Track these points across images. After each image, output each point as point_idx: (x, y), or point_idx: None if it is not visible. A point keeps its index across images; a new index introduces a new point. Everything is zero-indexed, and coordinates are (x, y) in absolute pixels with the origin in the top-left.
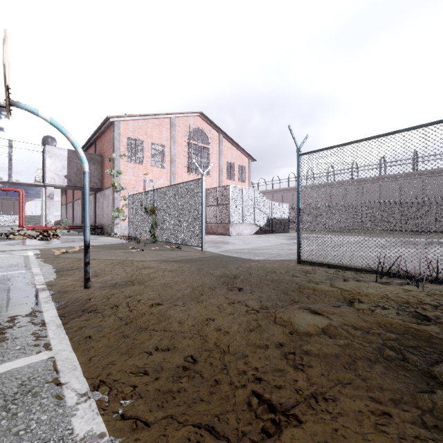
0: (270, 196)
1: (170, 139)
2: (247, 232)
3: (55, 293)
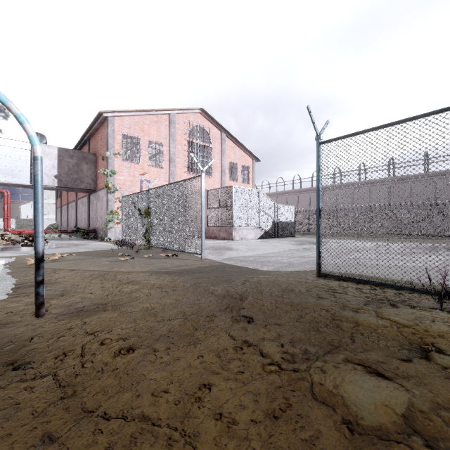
0: (274, 199)
1: (169, 137)
2: (251, 236)
3: None
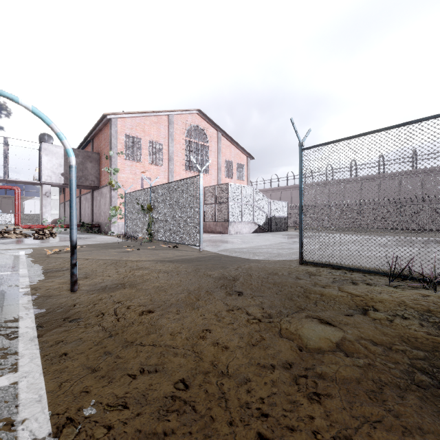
0: (268, 195)
1: (168, 137)
2: (246, 230)
3: (37, 297)
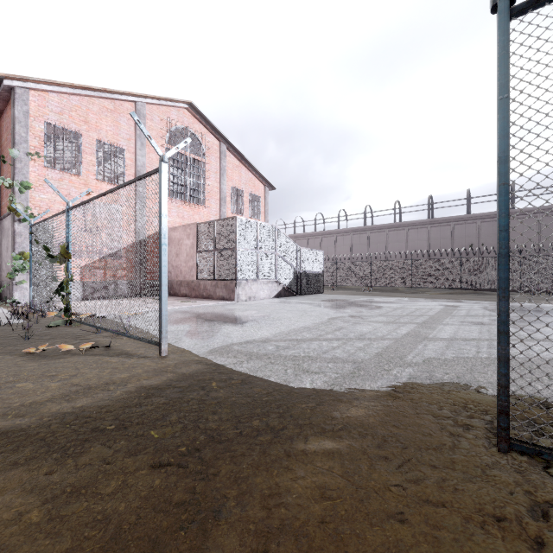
0: None
1: (135, 138)
2: (264, 294)
3: None
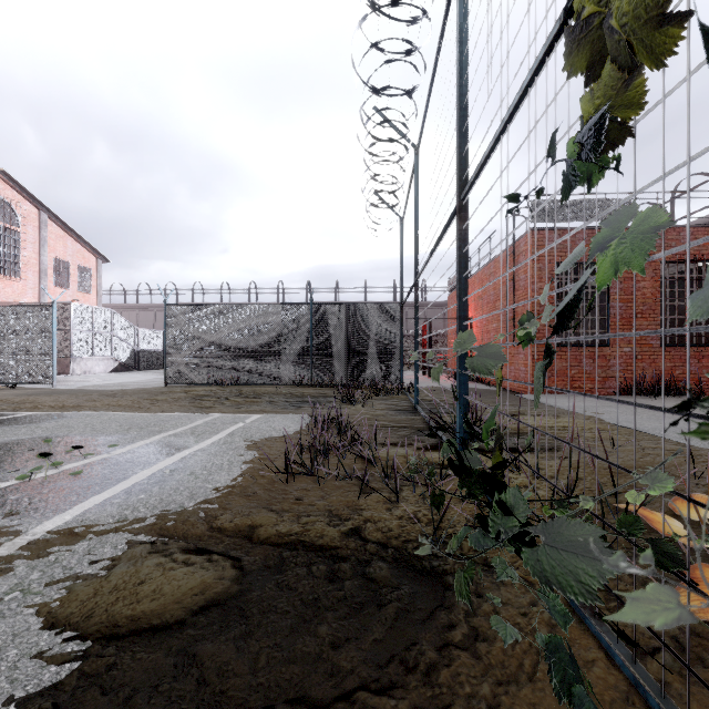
0: (133, 315)
1: None
2: (100, 369)
3: None
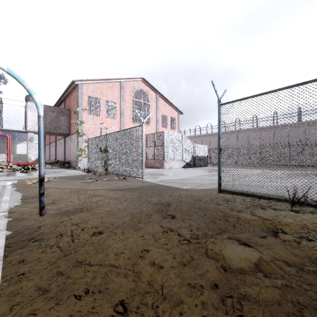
0: (193, 140)
1: (120, 97)
2: (177, 166)
3: (12, 220)
